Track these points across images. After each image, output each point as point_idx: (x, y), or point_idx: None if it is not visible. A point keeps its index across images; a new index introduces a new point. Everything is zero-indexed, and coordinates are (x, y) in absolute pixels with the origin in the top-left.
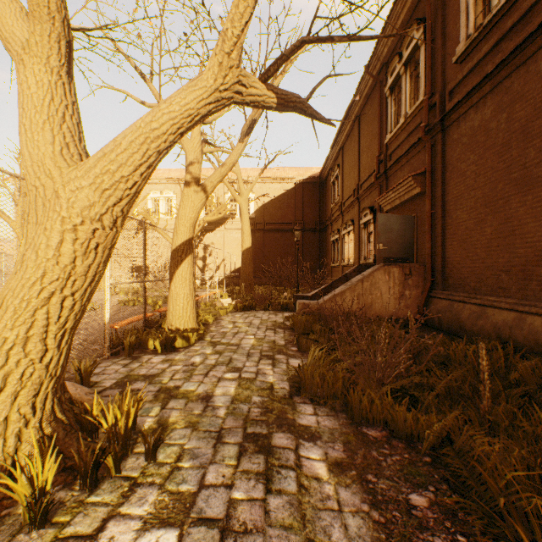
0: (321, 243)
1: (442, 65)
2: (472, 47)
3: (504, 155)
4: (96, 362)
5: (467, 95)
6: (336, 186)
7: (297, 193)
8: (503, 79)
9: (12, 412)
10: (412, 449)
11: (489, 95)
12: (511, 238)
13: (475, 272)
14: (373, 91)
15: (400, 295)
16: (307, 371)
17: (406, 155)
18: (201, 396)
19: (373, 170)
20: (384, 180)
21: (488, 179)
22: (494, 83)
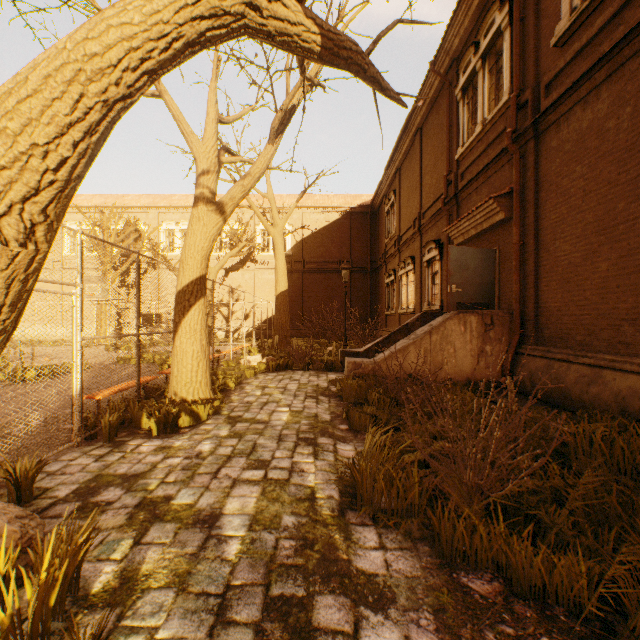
0: (373, 286)
1: (535, 52)
2: (580, 22)
3: (627, 163)
4: (58, 452)
5: (573, 86)
6: (392, 217)
7: (344, 225)
8: (626, 60)
9: None
10: (552, 623)
11: (605, 84)
12: (639, 275)
13: (583, 321)
14: (439, 96)
15: (480, 352)
16: (366, 471)
17: (484, 172)
18: (203, 517)
19: (440, 194)
20: (454, 206)
21: (602, 198)
22: (613, 67)
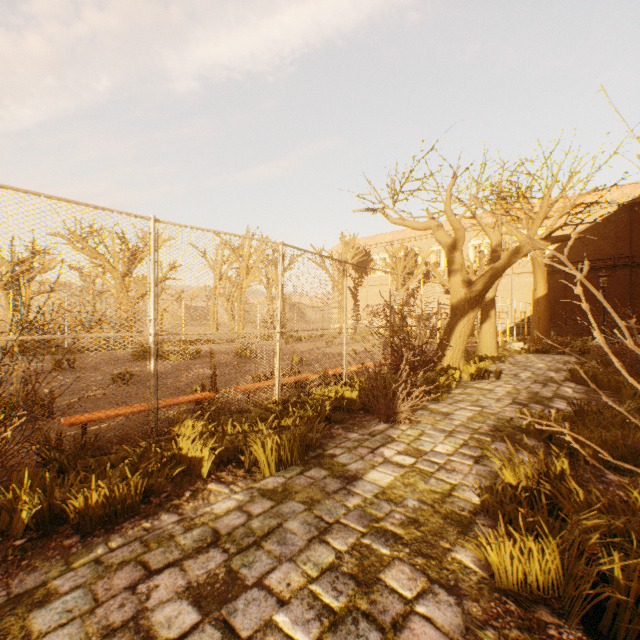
0: None
1: None
2: None
3: None
4: None
5: None
6: None
7: (619, 219)
8: None
9: (457, 356)
10: None
11: None
12: None
13: None
14: None
15: None
16: (575, 370)
17: None
18: (511, 374)
19: None
20: None
21: None
22: None
